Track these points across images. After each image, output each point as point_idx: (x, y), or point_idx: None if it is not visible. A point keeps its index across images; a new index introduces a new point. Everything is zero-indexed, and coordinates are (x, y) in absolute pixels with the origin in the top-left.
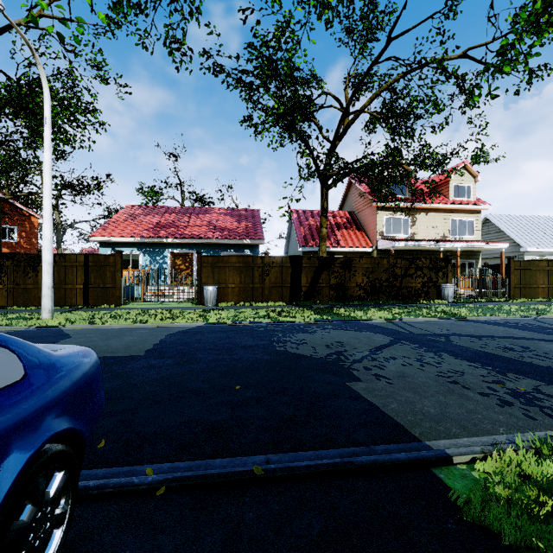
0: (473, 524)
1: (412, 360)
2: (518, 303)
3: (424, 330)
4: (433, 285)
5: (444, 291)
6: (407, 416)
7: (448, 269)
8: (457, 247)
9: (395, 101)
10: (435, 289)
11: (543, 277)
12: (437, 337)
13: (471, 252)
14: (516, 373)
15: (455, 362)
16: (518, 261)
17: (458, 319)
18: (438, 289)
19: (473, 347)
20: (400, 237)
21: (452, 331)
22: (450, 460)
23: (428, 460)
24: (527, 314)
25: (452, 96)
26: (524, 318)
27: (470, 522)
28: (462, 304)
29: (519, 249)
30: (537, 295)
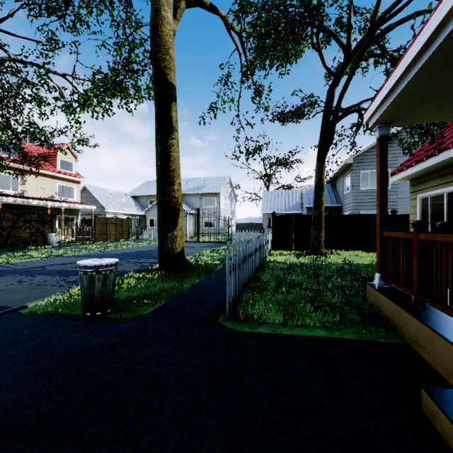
0: (30, 314)
1: (14, 282)
2: (99, 244)
3: (28, 266)
4: (41, 234)
5: (50, 239)
6: (6, 302)
7: (54, 222)
8: (62, 206)
9: (3, 72)
10: (43, 237)
11: (113, 228)
12: (36, 268)
13: (73, 210)
14: (74, 275)
15: (44, 277)
16: (101, 218)
17: (57, 256)
18: (45, 238)
19: (58, 269)
20: (9, 192)
21: (49, 263)
22: (27, 306)
23: (15, 309)
24: (99, 249)
25: (56, 98)
26: (97, 251)
27: (29, 314)
28: (64, 247)
29: (104, 210)
30: (110, 238)
